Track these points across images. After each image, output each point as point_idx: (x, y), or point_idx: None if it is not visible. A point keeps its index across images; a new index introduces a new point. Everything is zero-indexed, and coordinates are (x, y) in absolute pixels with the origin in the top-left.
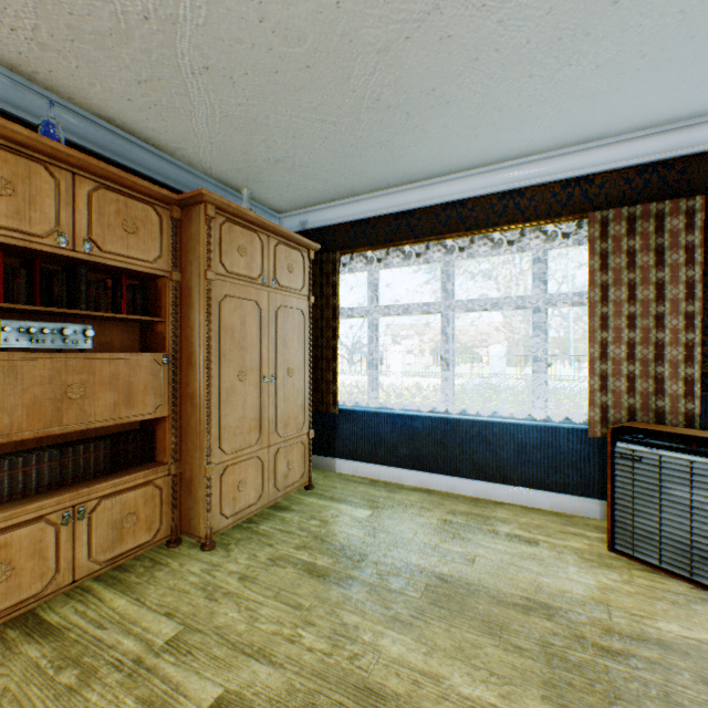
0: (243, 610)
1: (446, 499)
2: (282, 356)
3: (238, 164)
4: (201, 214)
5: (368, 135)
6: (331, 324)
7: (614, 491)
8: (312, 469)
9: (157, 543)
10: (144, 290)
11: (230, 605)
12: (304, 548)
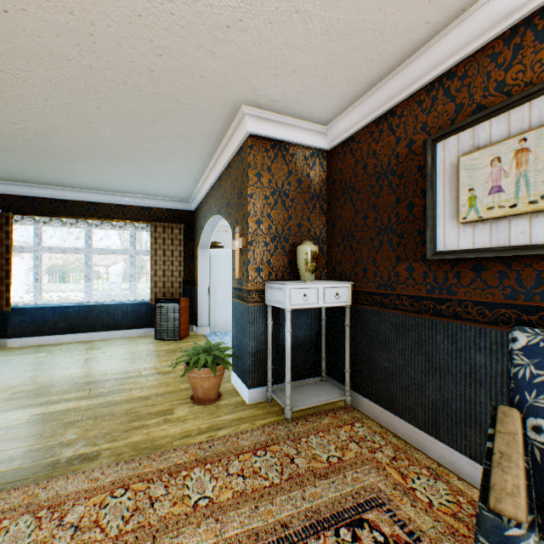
0: None
1: (90, 342)
2: None
3: None
4: None
5: (50, 172)
6: (5, 256)
7: (157, 320)
8: None
9: None
10: None
11: None
12: (16, 368)
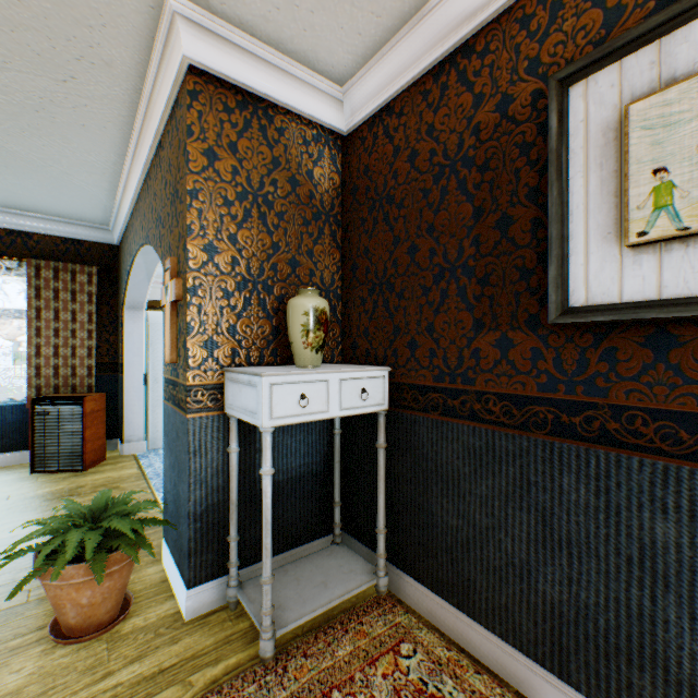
0: None
1: None
2: None
3: None
4: None
5: None
6: None
7: (36, 436)
8: None
9: None
10: None
11: None
12: None
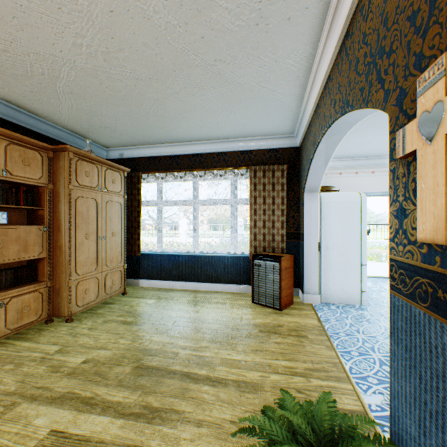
0: (92, 338)
1: (193, 292)
2: (109, 226)
3: (84, 126)
4: (66, 156)
5: (154, 124)
6: (137, 209)
7: (254, 279)
8: (126, 286)
9: (41, 321)
10: (32, 193)
11: (85, 337)
12: (121, 316)
